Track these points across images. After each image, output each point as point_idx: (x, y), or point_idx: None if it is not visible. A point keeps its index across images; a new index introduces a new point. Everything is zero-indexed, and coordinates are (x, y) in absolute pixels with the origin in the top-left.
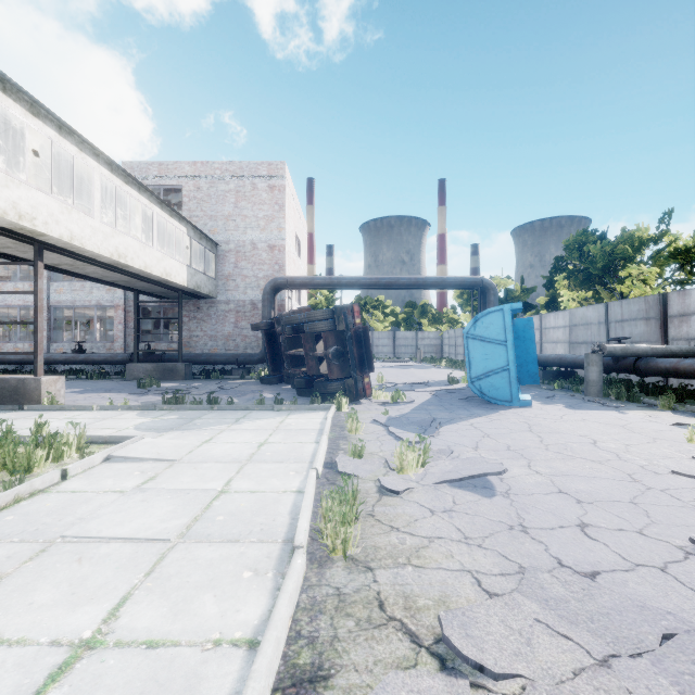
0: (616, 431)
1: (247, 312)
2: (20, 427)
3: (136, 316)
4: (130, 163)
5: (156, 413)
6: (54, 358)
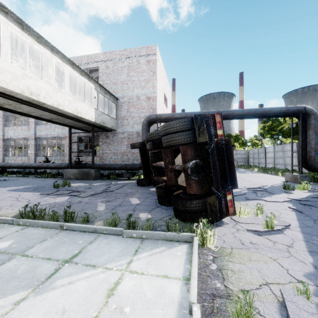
0: None
1: (134, 138)
2: None
3: (69, 141)
4: (73, 57)
5: (4, 231)
6: (32, 165)
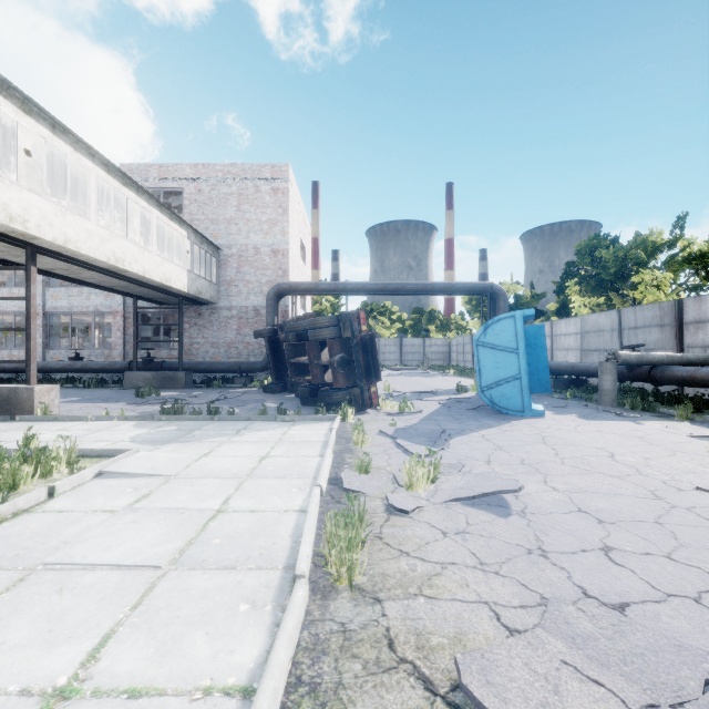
0: (633, 443)
1: (249, 318)
2: (9, 439)
3: (135, 323)
4: (129, 165)
5: (154, 424)
6: (50, 366)
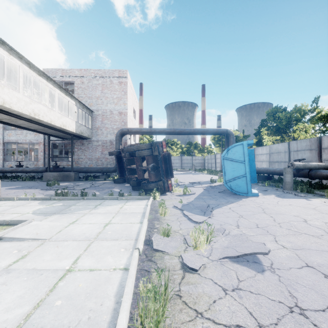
0: (313, 212)
1: (107, 146)
2: None
3: (48, 148)
4: (47, 69)
5: (50, 202)
6: (5, 170)
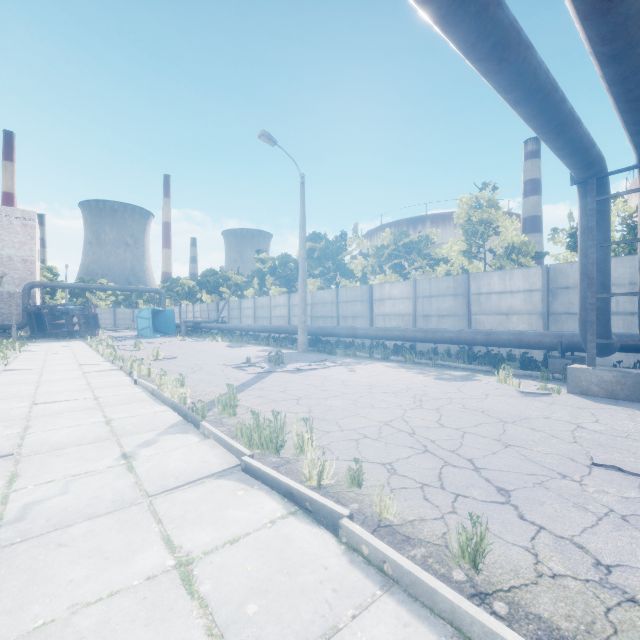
0: (168, 339)
1: (4, 298)
2: None
3: None
4: None
5: None
6: None
